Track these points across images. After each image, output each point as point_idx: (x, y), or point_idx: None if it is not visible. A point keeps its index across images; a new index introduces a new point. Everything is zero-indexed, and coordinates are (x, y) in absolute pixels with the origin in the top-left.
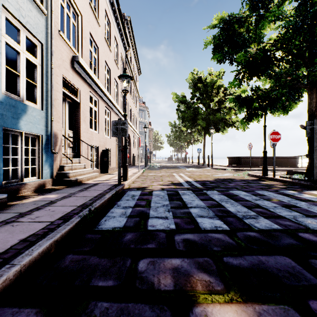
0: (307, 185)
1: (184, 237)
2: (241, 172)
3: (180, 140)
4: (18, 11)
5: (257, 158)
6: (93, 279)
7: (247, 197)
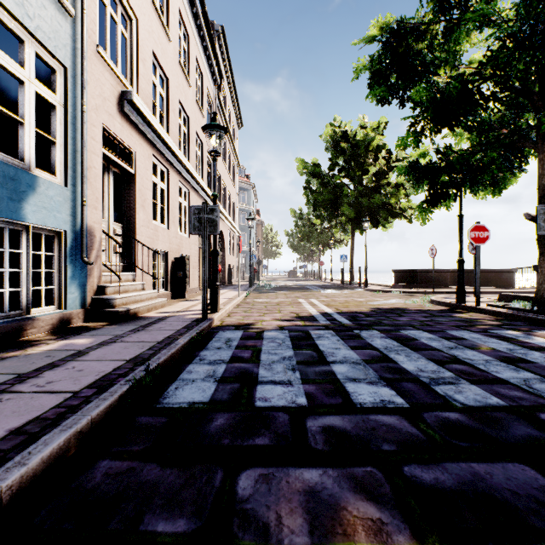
0: (539, 321)
1: (324, 422)
2: (418, 296)
3: (309, 242)
4: (21, 6)
5: (444, 272)
6: (148, 516)
7: (434, 343)
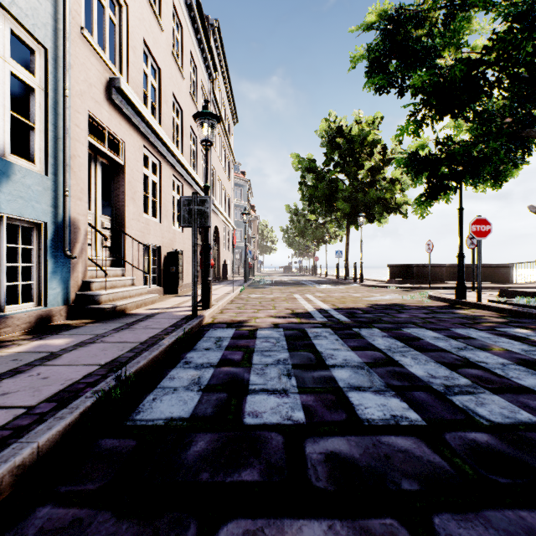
0: None
1: (326, 447)
2: (415, 291)
3: (304, 237)
4: None
5: (440, 267)
6: None
7: (441, 343)
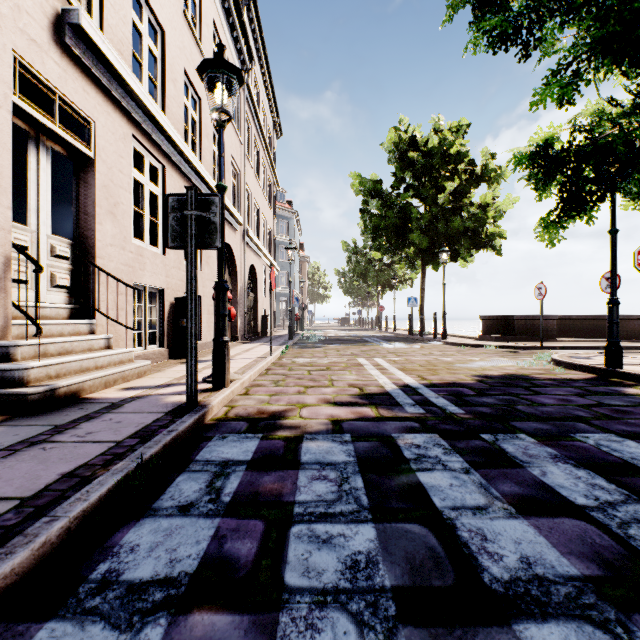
0: None
1: None
2: (525, 353)
3: (366, 282)
4: None
5: (550, 319)
6: None
7: None
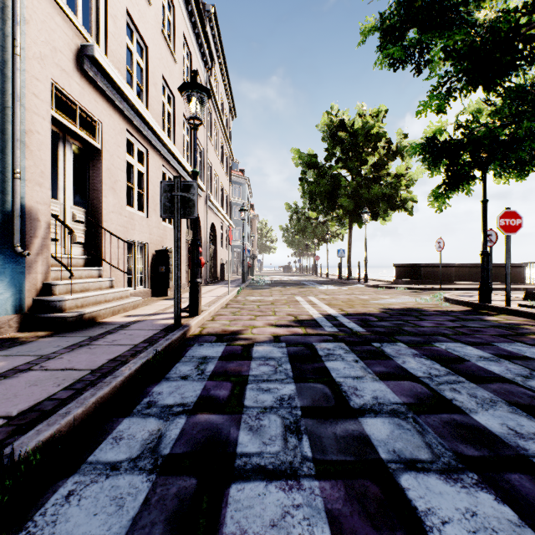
0: None
1: None
2: (426, 293)
3: (305, 236)
4: None
5: (450, 266)
6: None
7: (494, 367)
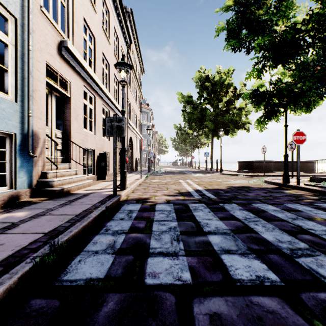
0: None
1: (209, 308)
2: (255, 178)
3: (185, 144)
4: None
5: (270, 162)
6: None
7: (279, 215)
